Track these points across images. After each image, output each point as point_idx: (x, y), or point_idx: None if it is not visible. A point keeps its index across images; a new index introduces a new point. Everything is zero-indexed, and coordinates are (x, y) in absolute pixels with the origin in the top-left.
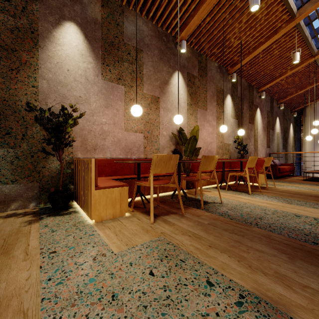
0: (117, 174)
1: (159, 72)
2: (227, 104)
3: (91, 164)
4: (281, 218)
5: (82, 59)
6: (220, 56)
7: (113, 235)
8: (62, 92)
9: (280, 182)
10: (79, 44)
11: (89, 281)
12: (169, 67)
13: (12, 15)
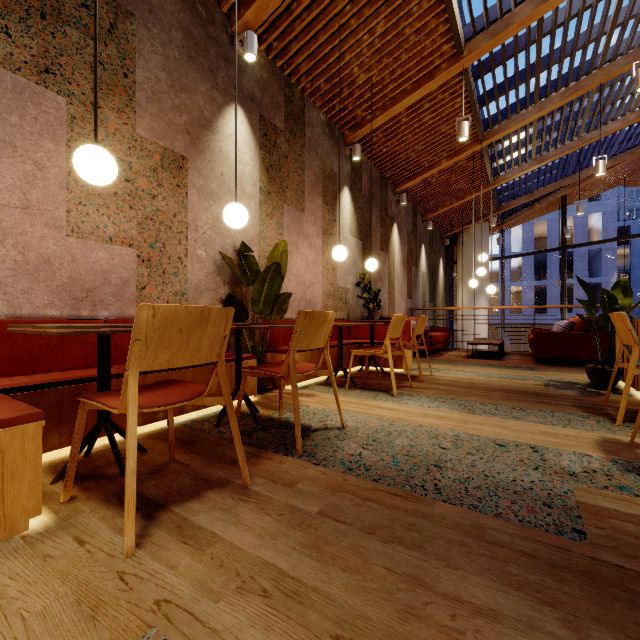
0: (35, 367)
1: (187, 92)
2: (343, 207)
3: None
4: (477, 456)
5: None
6: (331, 99)
7: None
8: None
9: (435, 362)
10: None
11: None
12: (213, 88)
13: None
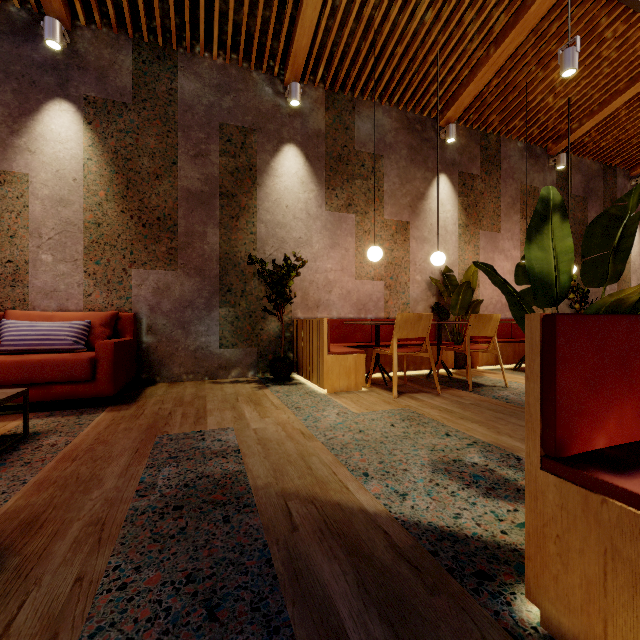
0: (346, 340)
1: (409, 182)
2: None
3: (323, 326)
4: None
5: (303, 188)
6: (528, 128)
7: (351, 403)
8: (280, 236)
9: None
10: (298, 170)
11: (338, 423)
12: (425, 171)
13: (232, 155)
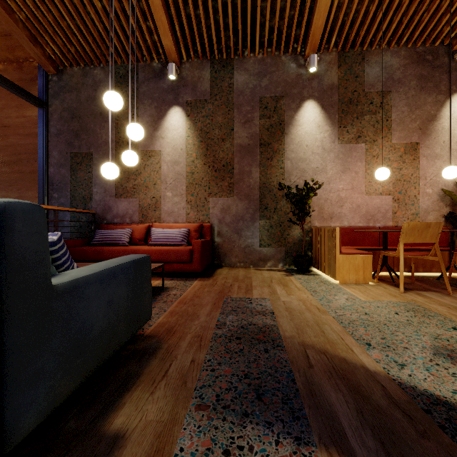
0: (356, 244)
1: (419, 108)
2: None
3: (335, 232)
4: None
5: (319, 130)
6: None
7: (359, 292)
8: (302, 168)
9: None
10: (316, 118)
11: (347, 306)
12: (437, 95)
13: (268, 117)
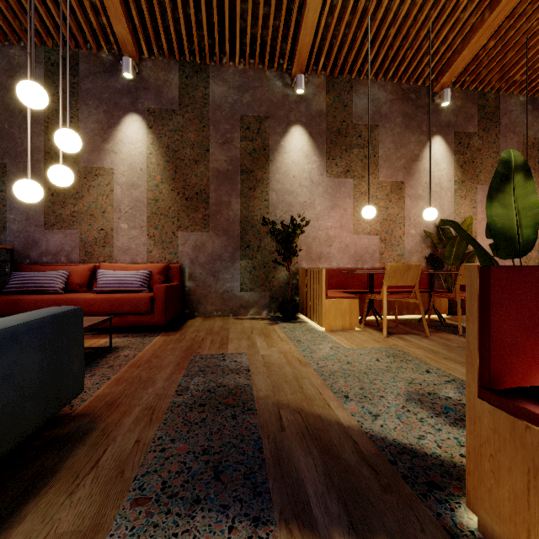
0: (344, 287)
1: (404, 147)
2: None
3: (322, 274)
4: None
5: (307, 160)
6: (531, 82)
7: (344, 339)
8: (288, 201)
9: None
10: (303, 146)
11: (330, 355)
12: (420, 135)
13: (250, 140)
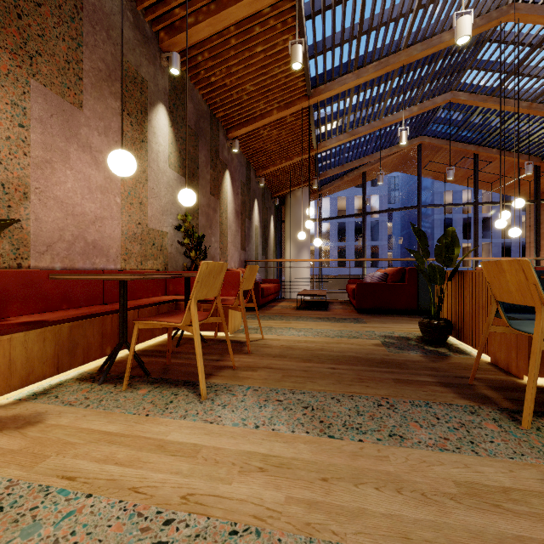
0: None
1: None
2: (157, 128)
3: None
4: None
5: None
6: None
7: None
8: None
9: (266, 318)
10: None
11: None
12: None
13: None
